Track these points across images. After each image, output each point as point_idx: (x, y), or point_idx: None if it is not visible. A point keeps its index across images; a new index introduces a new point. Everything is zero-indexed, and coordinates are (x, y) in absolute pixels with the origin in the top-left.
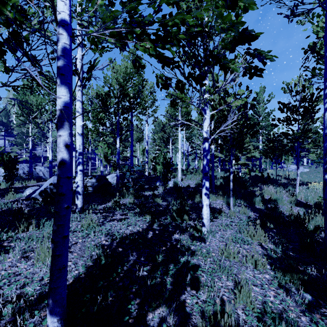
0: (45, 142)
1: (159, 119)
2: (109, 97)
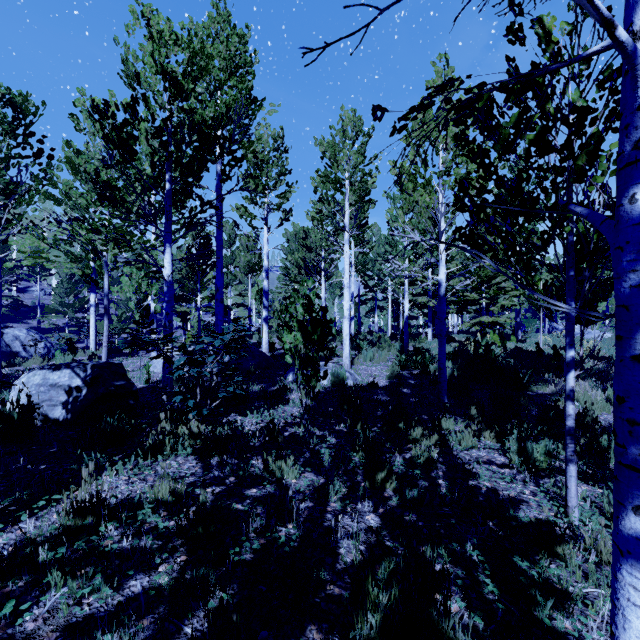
0: (44, 275)
1: (296, 225)
2: (136, 118)
